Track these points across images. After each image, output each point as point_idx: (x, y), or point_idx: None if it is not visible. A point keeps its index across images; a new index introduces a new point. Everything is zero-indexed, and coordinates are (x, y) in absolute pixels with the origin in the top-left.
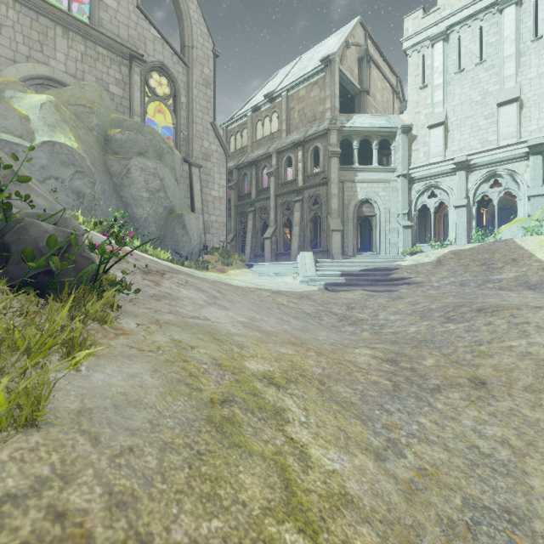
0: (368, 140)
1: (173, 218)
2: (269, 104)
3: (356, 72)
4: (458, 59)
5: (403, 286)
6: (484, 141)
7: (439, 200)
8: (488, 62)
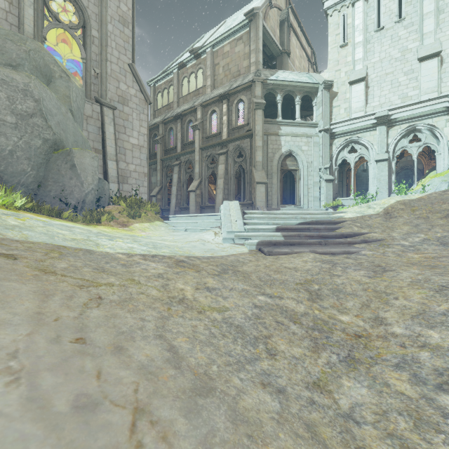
0: (289, 99)
1: (59, 155)
2: (195, 61)
3: (278, 34)
4: (377, 18)
5: (361, 244)
6: (405, 96)
7: (359, 155)
8: (407, 20)
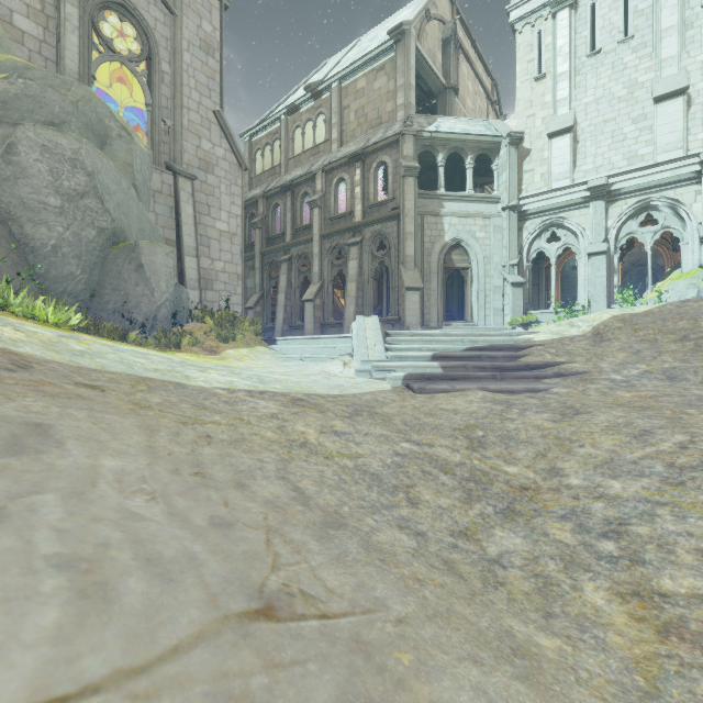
0: (457, 160)
1: (119, 252)
2: (313, 102)
3: (440, 60)
4: (591, 36)
5: (554, 379)
6: (633, 156)
7: (564, 245)
8: (637, 39)
